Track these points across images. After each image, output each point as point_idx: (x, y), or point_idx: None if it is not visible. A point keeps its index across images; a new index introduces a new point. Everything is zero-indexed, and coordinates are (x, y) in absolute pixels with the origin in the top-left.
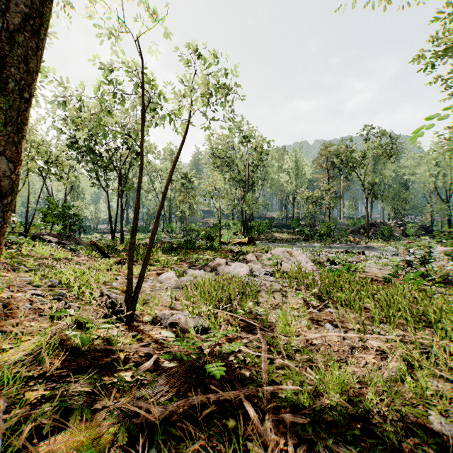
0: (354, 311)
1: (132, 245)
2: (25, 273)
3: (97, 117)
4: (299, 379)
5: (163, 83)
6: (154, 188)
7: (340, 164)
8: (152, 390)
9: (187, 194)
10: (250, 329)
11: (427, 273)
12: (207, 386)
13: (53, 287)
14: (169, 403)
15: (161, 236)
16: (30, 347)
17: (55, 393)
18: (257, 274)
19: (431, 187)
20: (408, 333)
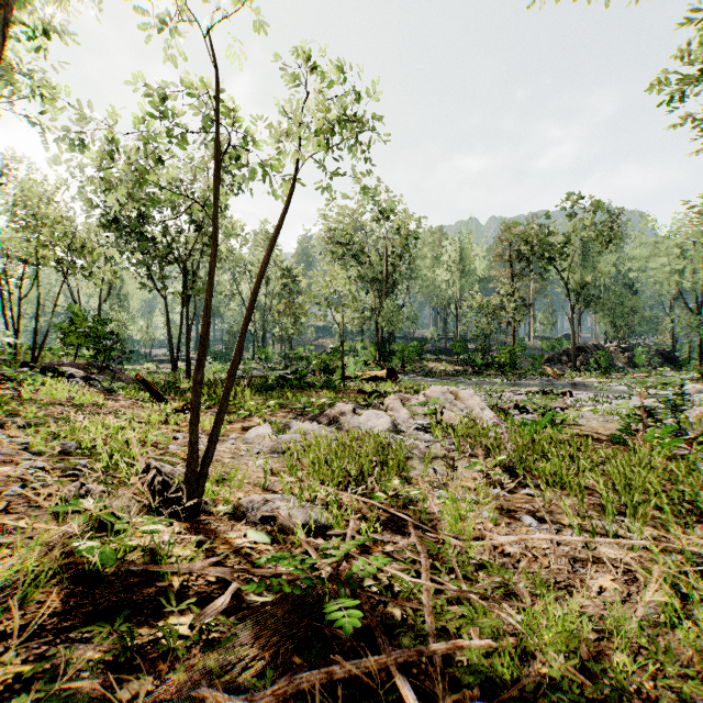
0: (571, 495)
1: (198, 384)
2: (15, 433)
3: (137, 167)
4: (490, 626)
5: (252, 116)
6: (239, 292)
7: (530, 254)
8: (227, 656)
9: (290, 301)
10: (397, 526)
11: (679, 428)
12: (328, 640)
13: (67, 453)
14: (258, 683)
15: (250, 366)
16: (9, 571)
17: (44, 667)
18: (404, 429)
19: (672, 291)
20: (664, 532)
